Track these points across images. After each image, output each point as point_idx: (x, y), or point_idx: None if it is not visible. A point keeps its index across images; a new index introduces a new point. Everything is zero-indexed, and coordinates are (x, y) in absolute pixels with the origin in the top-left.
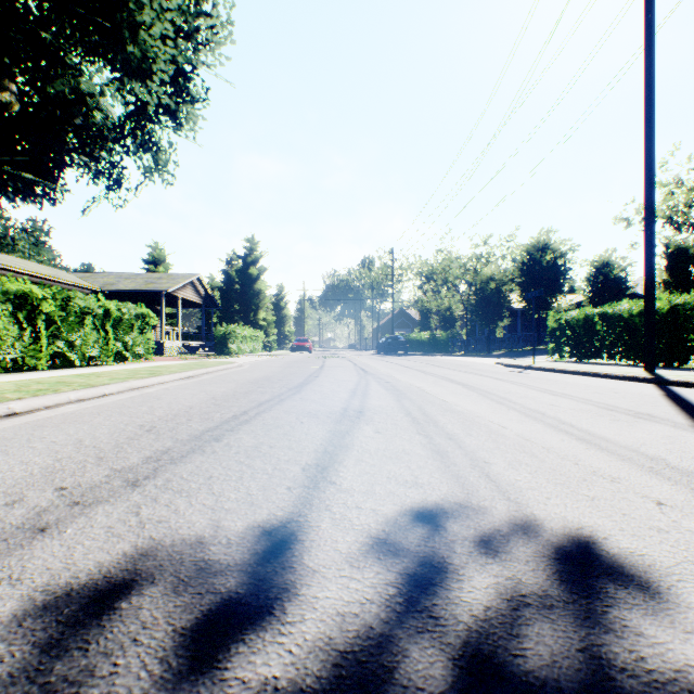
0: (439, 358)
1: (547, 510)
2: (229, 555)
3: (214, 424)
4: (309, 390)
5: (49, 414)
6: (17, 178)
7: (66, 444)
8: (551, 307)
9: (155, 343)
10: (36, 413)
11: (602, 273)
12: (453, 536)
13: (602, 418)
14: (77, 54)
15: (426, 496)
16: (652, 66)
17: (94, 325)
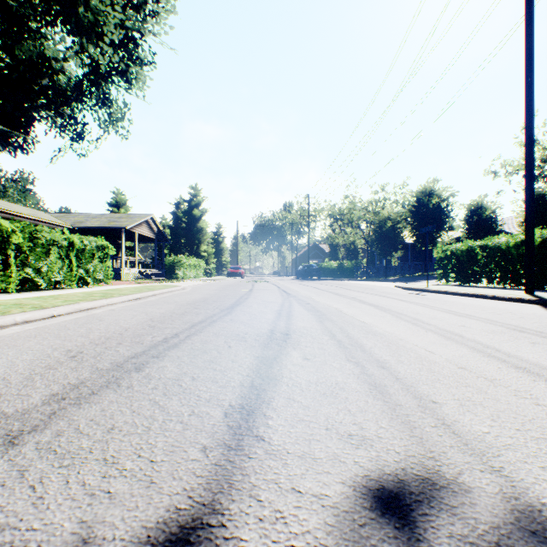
0: (347, 282)
1: None
2: None
3: (141, 349)
4: (239, 311)
5: None
6: None
7: None
8: (436, 241)
9: (116, 270)
10: None
11: (476, 214)
12: None
13: (521, 340)
14: (39, 20)
15: (382, 464)
16: (531, 34)
17: (60, 255)
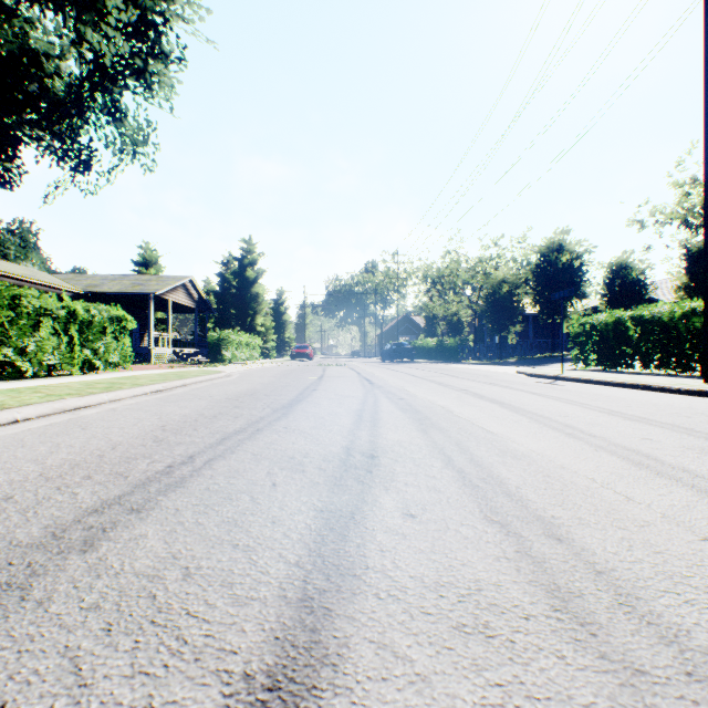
0: (450, 366)
1: None
2: None
3: (119, 490)
4: (300, 413)
5: None
6: None
7: None
8: (566, 312)
9: (142, 349)
10: None
11: (619, 276)
12: None
13: None
14: None
15: None
16: None
17: (56, 329)
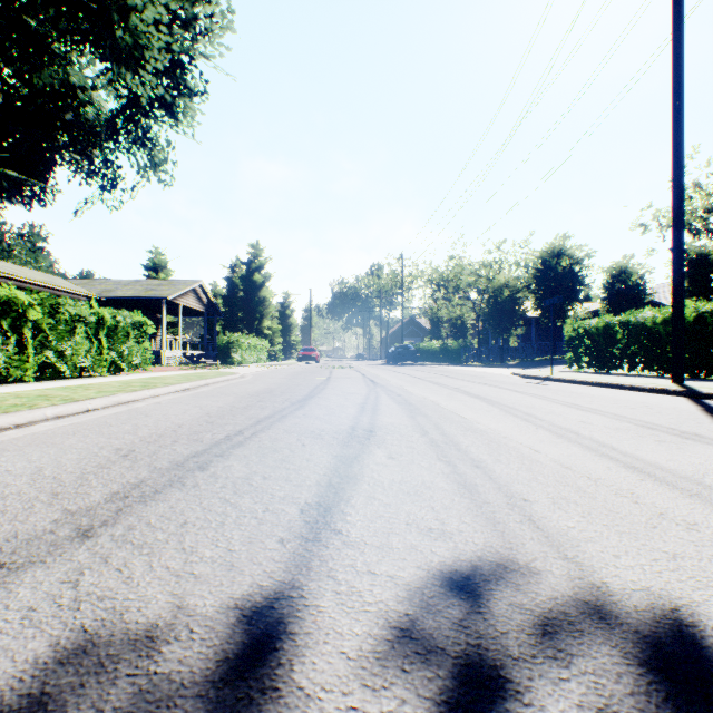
0: (451, 368)
1: (620, 576)
2: (185, 664)
3: (202, 447)
4: (314, 405)
5: (17, 434)
6: (2, 176)
7: (22, 474)
8: (567, 315)
9: (155, 352)
10: (3, 433)
11: (619, 280)
12: (504, 624)
13: (645, 438)
14: (64, 42)
15: (458, 553)
16: (680, 58)
17: (87, 334)
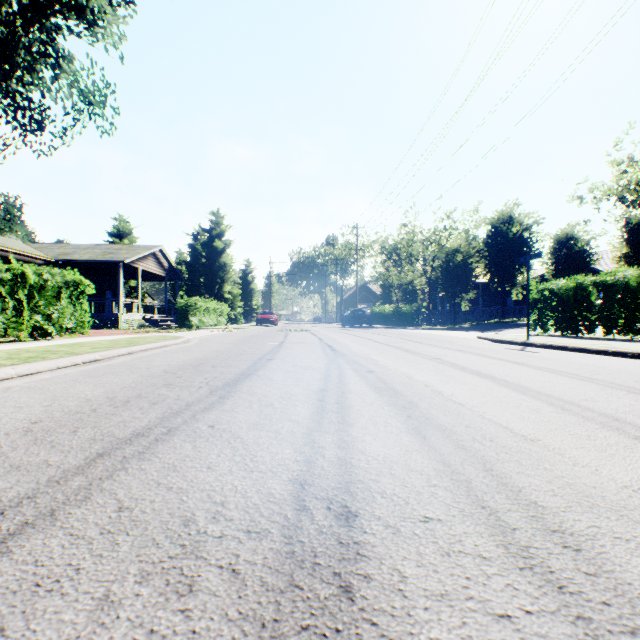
0: (408, 331)
1: None
2: None
3: None
4: (243, 395)
5: None
6: None
7: None
8: (515, 280)
9: (112, 315)
10: None
11: (565, 247)
12: None
13: None
14: None
15: None
16: None
17: (1, 293)
